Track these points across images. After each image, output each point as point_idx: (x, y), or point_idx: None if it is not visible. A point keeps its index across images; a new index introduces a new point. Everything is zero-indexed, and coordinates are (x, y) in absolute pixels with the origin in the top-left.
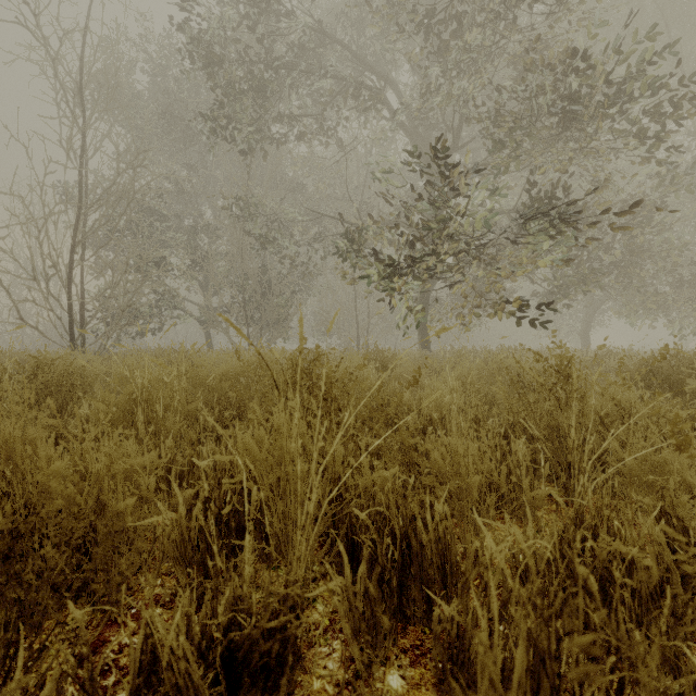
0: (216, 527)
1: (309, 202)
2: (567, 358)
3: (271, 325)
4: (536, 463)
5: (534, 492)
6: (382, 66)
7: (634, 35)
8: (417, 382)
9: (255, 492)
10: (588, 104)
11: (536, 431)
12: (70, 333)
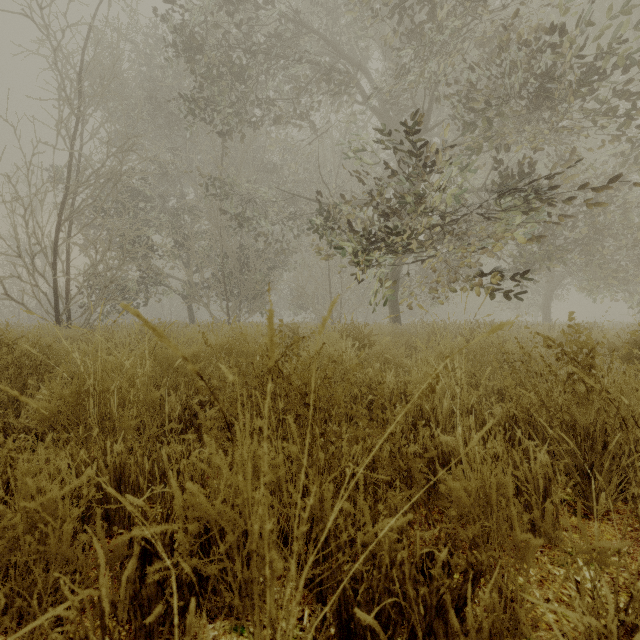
0: (159, 588)
1: (285, 184)
2: (588, 345)
3: (249, 300)
4: (553, 470)
5: (596, 542)
6: (355, 54)
7: (609, 12)
8: (433, 390)
9: (191, 608)
10: (560, 83)
11: (549, 429)
12: (55, 308)
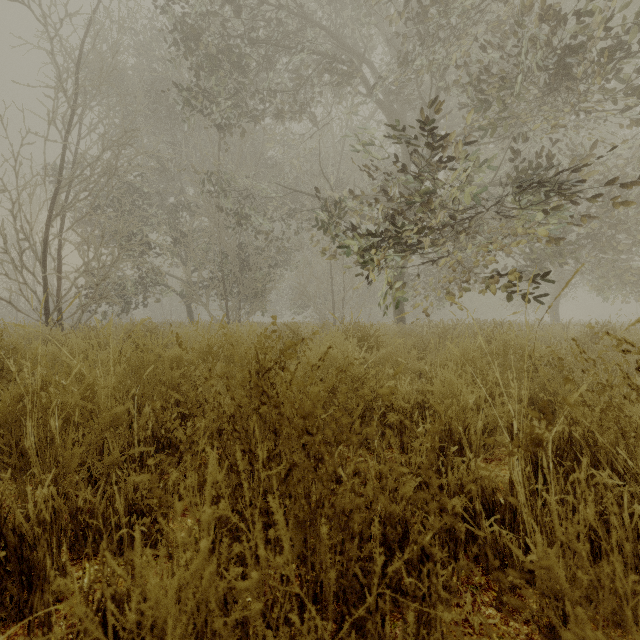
0: None
1: (286, 180)
2: None
3: (249, 299)
4: None
5: None
6: (358, 44)
7: None
8: (539, 441)
9: None
10: (580, 65)
11: (630, 461)
12: (44, 307)
